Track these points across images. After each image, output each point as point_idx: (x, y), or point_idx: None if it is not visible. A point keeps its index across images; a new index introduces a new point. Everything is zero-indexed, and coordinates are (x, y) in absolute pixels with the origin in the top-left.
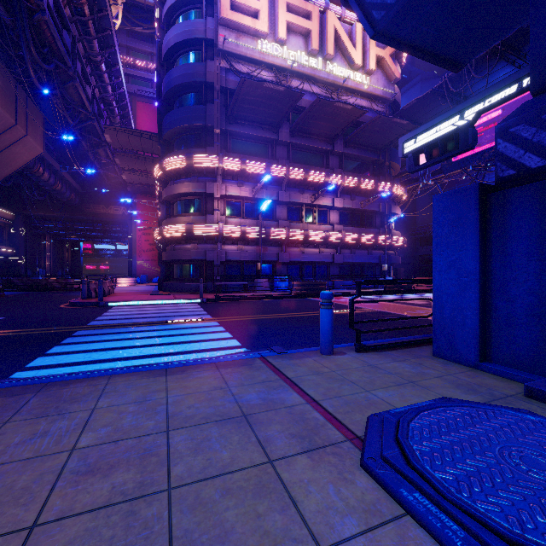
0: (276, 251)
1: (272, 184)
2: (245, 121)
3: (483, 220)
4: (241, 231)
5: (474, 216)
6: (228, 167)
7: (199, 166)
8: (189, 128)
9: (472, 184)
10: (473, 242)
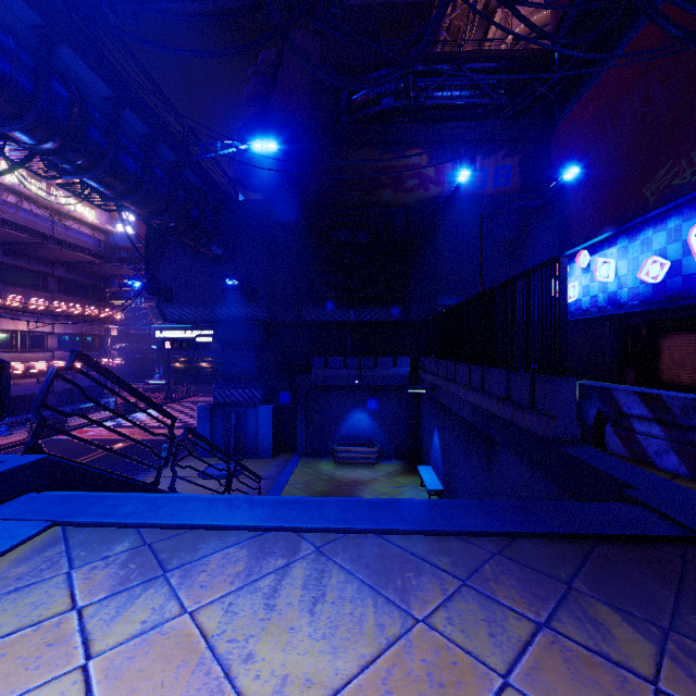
0: None
1: None
2: None
3: (211, 416)
4: None
5: (209, 415)
6: None
7: None
8: None
9: (209, 406)
10: (209, 422)
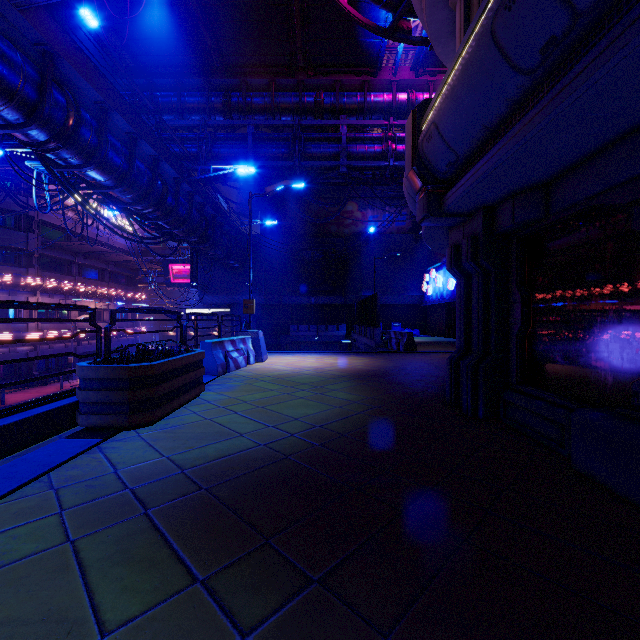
0: (75, 346)
1: (71, 295)
2: (56, 248)
3: None
4: (58, 335)
5: None
6: (48, 286)
7: (23, 284)
8: (5, 247)
9: None
10: None
